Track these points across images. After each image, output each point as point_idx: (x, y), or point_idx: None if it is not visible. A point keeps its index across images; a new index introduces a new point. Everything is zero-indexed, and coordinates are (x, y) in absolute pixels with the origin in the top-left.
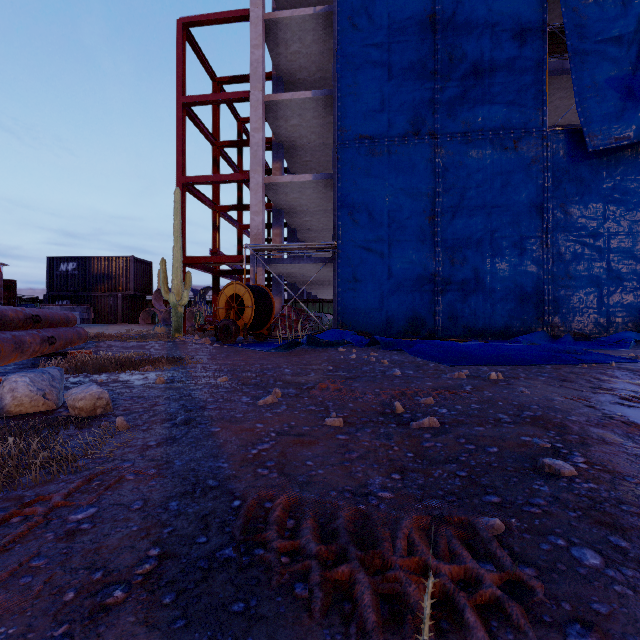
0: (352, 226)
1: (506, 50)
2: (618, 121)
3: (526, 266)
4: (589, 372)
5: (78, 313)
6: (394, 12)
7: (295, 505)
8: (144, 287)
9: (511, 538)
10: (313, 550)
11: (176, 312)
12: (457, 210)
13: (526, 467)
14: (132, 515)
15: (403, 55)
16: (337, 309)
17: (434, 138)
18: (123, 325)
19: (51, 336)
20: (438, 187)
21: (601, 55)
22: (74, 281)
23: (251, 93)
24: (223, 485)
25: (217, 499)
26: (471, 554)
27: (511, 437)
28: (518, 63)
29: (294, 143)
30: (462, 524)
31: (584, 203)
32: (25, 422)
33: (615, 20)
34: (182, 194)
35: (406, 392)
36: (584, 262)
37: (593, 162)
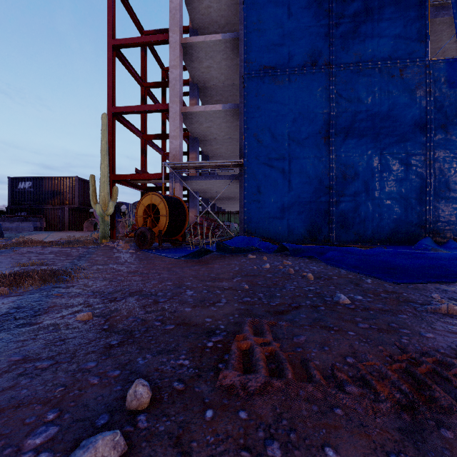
0: (257, 145)
1: None
2: None
3: (411, 180)
4: None
5: (31, 222)
6: None
7: None
8: (87, 202)
9: None
10: None
11: (103, 221)
12: (349, 131)
13: None
14: None
15: None
16: (243, 218)
17: (329, 68)
18: (67, 232)
19: None
20: (332, 111)
21: None
22: (30, 197)
23: (170, 36)
24: None
25: None
26: None
27: None
28: (403, 1)
29: (207, 84)
30: None
31: None
32: None
33: None
34: (112, 122)
35: (420, 372)
36: None
37: None
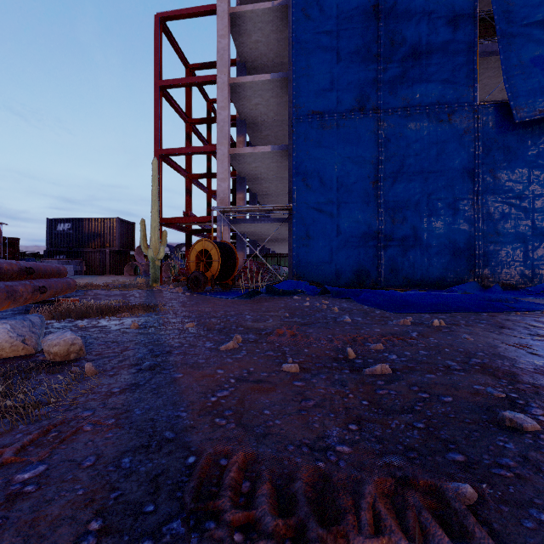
0: (305, 190)
1: (441, 34)
2: (542, 95)
3: (459, 224)
4: (524, 319)
5: (72, 266)
6: (342, 3)
7: (251, 462)
8: (128, 244)
9: (487, 510)
10: (269, 526)
11: (154, 265)
12: (398, 175)
13: (485, 419)
14: (81, 474)
15: (350, 41)
16: (292, 262)
17: (377, 113)
18: (110, 276)
19: (42, 286)
20: (381, 155)
21: (526, 37)
22: (69, 239)
23: (218, 76)
24: (179, 437)
25: (172, 455)
26: (445, 531)
27: (463, 385)
28: (452, 46)
29: (255, 120)
30: (428, 488)
31: (511, 168)
32: (3, 366)
33: (539, 6)
34: (159, 164)
35: (357, 338)
36: (511, 221)
37: (519, 132)
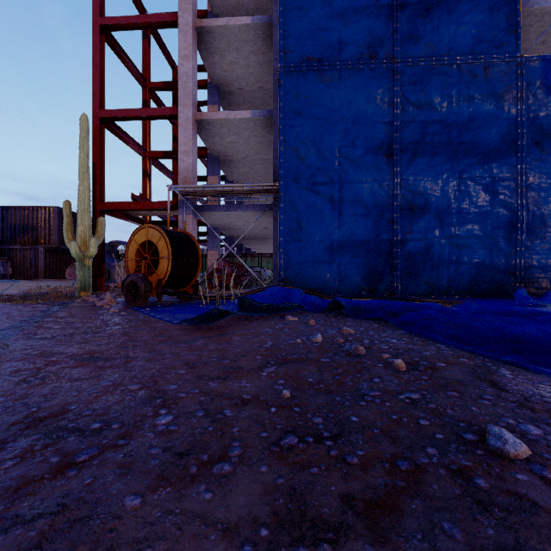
0: (297, 164)
1: None
2: None
3: (497, 213)
4: None
5: None
6: None
7: None
8: None
9: None
10: None
11: (82, 265)
12: (419, 147)
13: None
14: None
15: None
16: (279, 262)
17: (392, 62)
18: (41, 281)
19: None
20: (397, 120)
21: None
22: None
23: (180, 15)
24: None
25: None
26: None
27: None
28: None
29: (231, 87)
30: None
31: None
32: None
33: None
34: (100, 131)
35: None
36: None
37: None
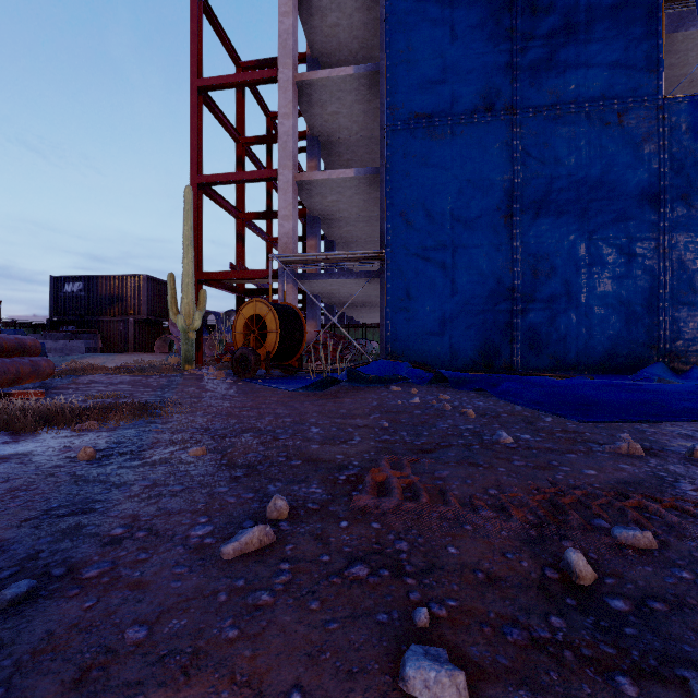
0: (405, 229)
1: None
2: None
3: (635, 277)
4: None
5: (83, 340)
6: None
7: None
8: (160, 311)
9: None
10: None
11: (186, 338)
12: (542, 206)
13: None
14: None
15: (471, 9)
16: (386, 334)
17: (511, 114)
18: (133, 354)
19: None
20: (517, 177)
21: None
22: (80, 304)
23: (279, 71)
24: None
25: None
26: None
27: None
28: (624, 11)
29: (332, 137)
30: None
31: None
32: None
33: None
34: (198, 197)
35: (562, 501)
36: None
37: None
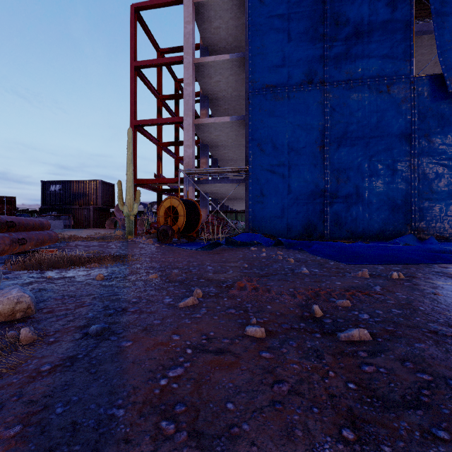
0: (260, 154)
1: (381, 15)
2: None
3: (397, 183)
4: None
5: (62, 221)
6: None
7: None
8: (109, 202)
9: None
10: None
11: (129, 220)
12: (342, 140)
13: None
14: None
15: (299, 22)
16: (248, 217)
17: (324, 85)
18: (93, 229)
19: (22, 238)
20: (327, 123)
21: None
22: (60, 198)
23: (184, 57)
24: None
25: None
26: None
27: None
28: (390, 25)
29: (216, 95)
30: None
31: (444, 133)
32: None
33: None
34: (134, 133)
35: (320, 292)
36: (444, 180)
37: (451, 101)
